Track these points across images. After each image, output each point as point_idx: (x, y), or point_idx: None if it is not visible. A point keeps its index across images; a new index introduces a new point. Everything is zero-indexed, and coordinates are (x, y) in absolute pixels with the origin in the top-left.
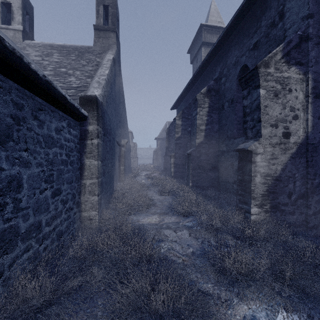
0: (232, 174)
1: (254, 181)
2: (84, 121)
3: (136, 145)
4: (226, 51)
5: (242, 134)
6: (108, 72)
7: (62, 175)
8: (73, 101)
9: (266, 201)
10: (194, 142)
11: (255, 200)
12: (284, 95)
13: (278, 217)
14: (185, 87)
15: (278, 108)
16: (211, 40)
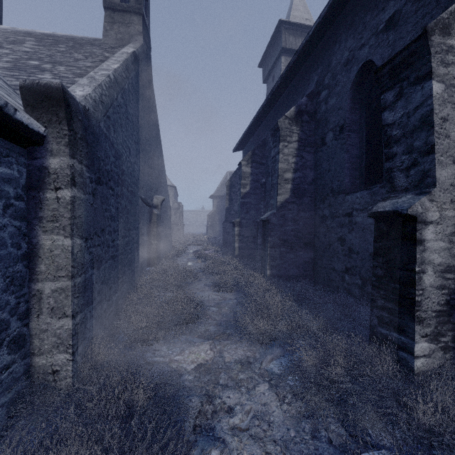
0: (341, 255)
1: (420, 282)
2: (38, 147)
3: (181, 206)
4: (330, 44)
5: (358, 187)
6: (118, 68)
7: None
8: None
9: (446, 327)
10: (273, 201)
11: (422, 324)
12: None
13: None
14: (257, 113)
15: None
16: (295, 45)
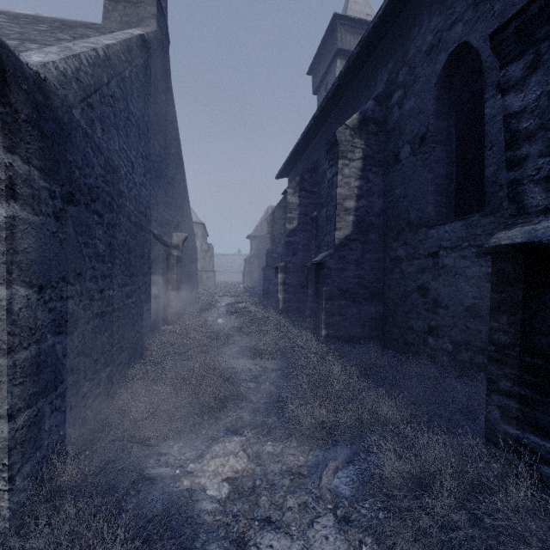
0: (422, 310)
1: None
2: None
3: (212, 249)
4: (406, 27)
5: (446, 218)
6: (114, 45)
7: None
8: None
9: None
10: (330, 238)
11: None
12: None
13: None
14: (307, 127)
15: None
16: (353, 46)
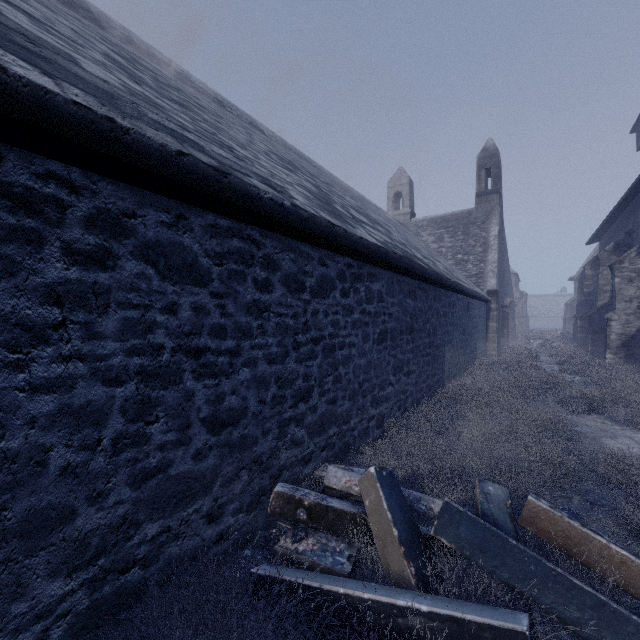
0: None
1: (609, 338)
2: (489, 303)
3: (524, 296)
4: (636, 206)
5: None
6: (497, 256)
7: (483, 330)
8: (488, 298)
9: (620, 351)
10: (596, 304)
11: (610, 350)
12: (639, 280)
13: (632, 362)
14: (600, 226)
15: (633, 290)
16: None
